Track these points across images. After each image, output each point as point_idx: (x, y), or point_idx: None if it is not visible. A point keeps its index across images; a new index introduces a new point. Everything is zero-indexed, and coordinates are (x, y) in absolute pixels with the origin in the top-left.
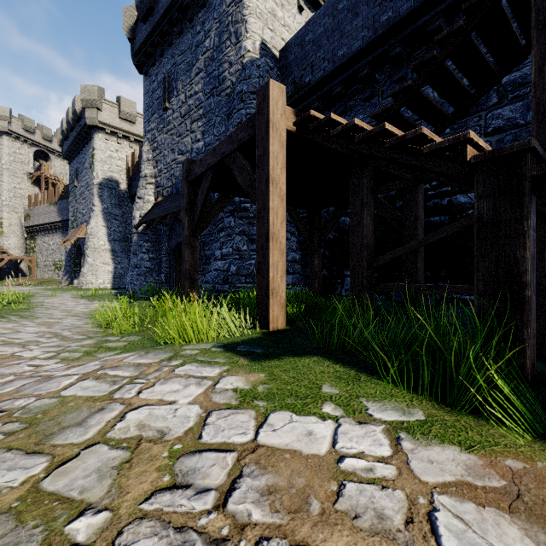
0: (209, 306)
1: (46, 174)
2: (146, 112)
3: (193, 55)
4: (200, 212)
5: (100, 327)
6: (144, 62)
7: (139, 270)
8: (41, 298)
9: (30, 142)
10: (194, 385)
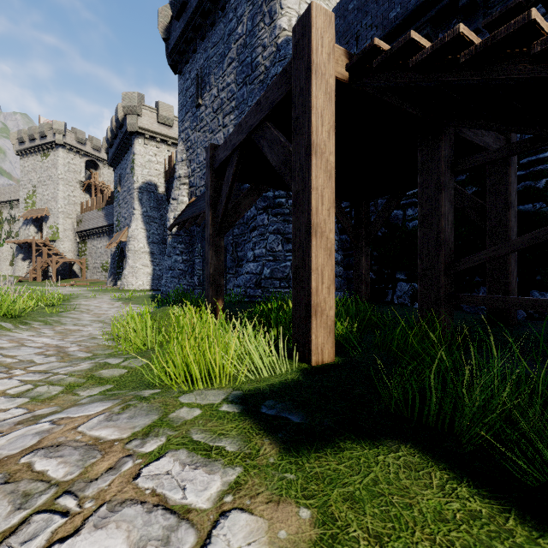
0: (227, 328)
1: (95, 182)
2: (180, 111)
3: (225, 45)
4: (224, 206)
5: (114, 339)
6: (178, 61)
7: (173, 273)
8: (82, 299)
9: (82, 152)
10: (153, 546)
